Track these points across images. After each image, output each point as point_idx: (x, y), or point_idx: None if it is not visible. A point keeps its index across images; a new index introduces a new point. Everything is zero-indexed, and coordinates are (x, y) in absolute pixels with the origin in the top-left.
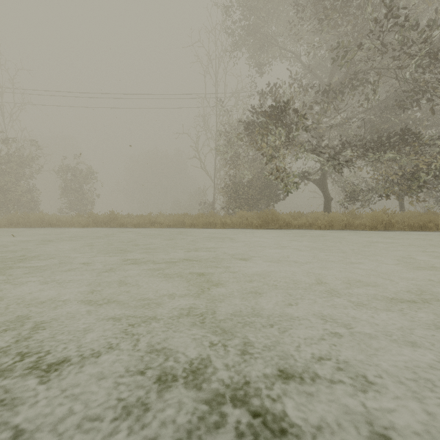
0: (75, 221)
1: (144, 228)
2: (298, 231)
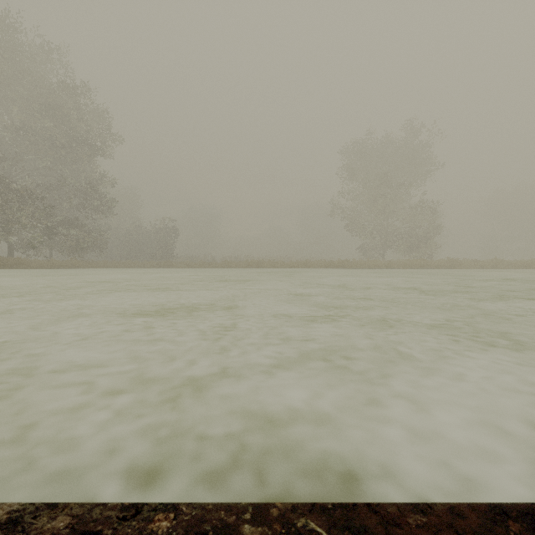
0: None
1: None
2: (41, 269)
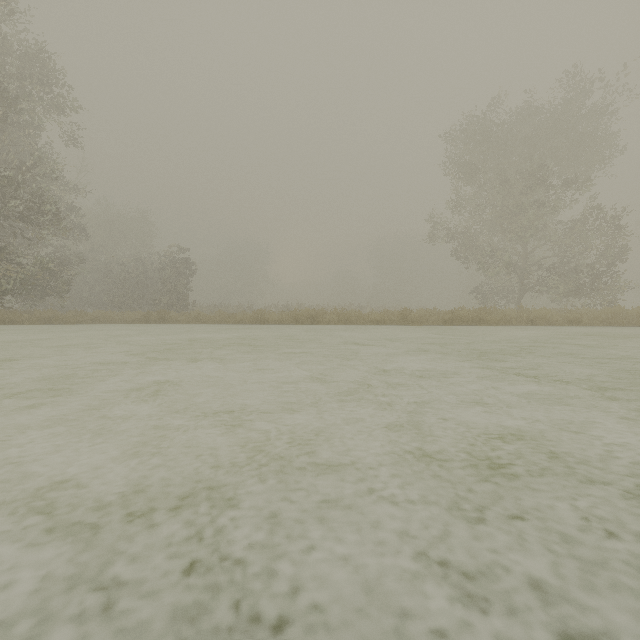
0: None
1: None
2: None
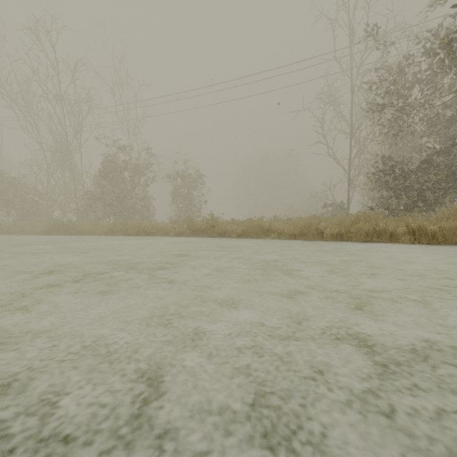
0: (170, 228)
1: (252, 239)
2: None
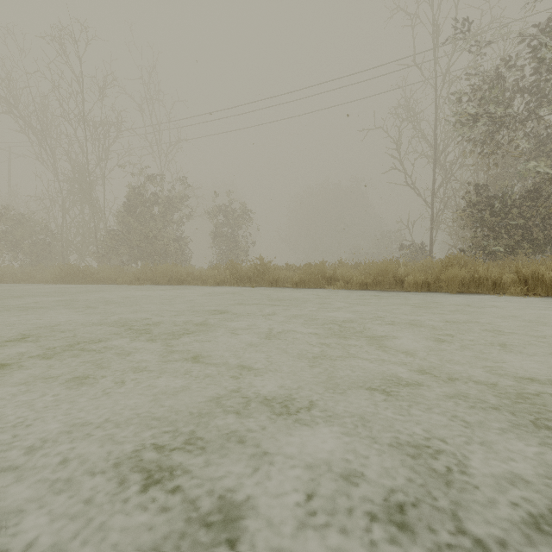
0: (209, 275)
1: (312, 290)
2: None
